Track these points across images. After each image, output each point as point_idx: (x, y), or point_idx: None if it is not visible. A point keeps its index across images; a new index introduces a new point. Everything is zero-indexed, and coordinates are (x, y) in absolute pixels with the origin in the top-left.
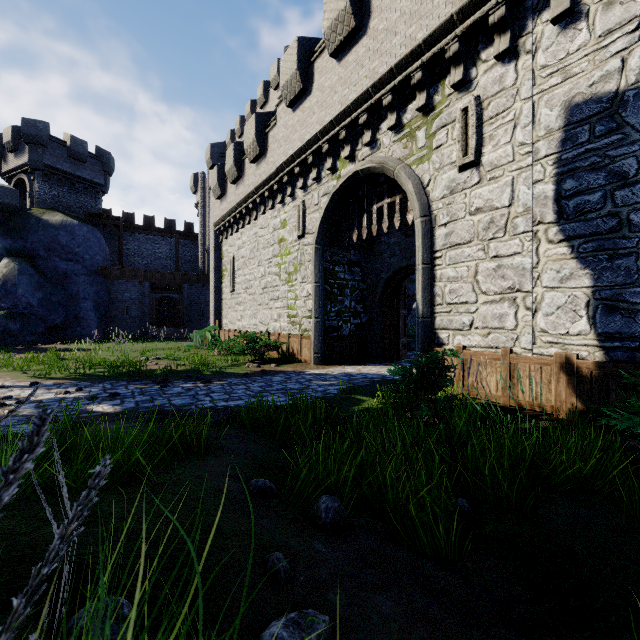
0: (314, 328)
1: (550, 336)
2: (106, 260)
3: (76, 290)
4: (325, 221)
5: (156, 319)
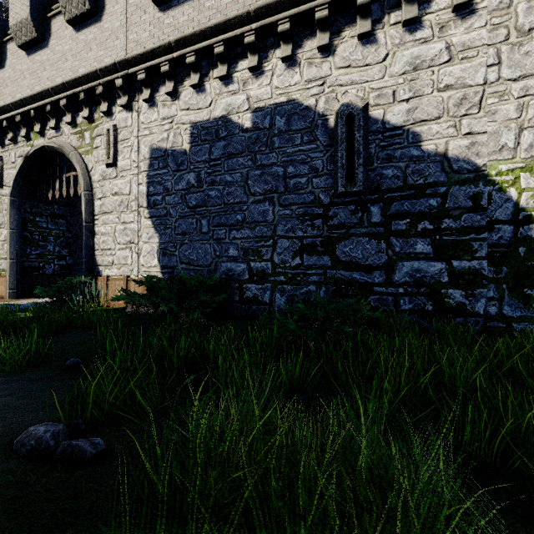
0: (10, 268)
1: (145, 268)
2: None
3: None
4: (20, 178)
5: None
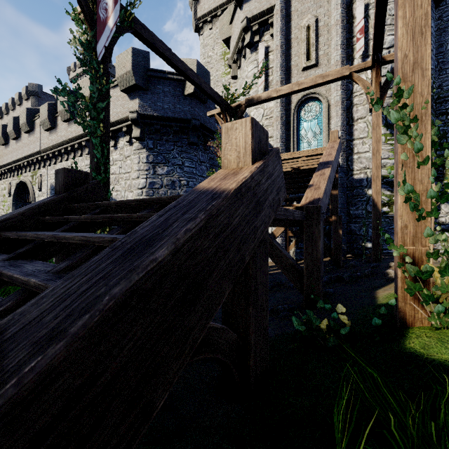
0: None
1: None
2: None
3: None
4: (16, 193)
5: None
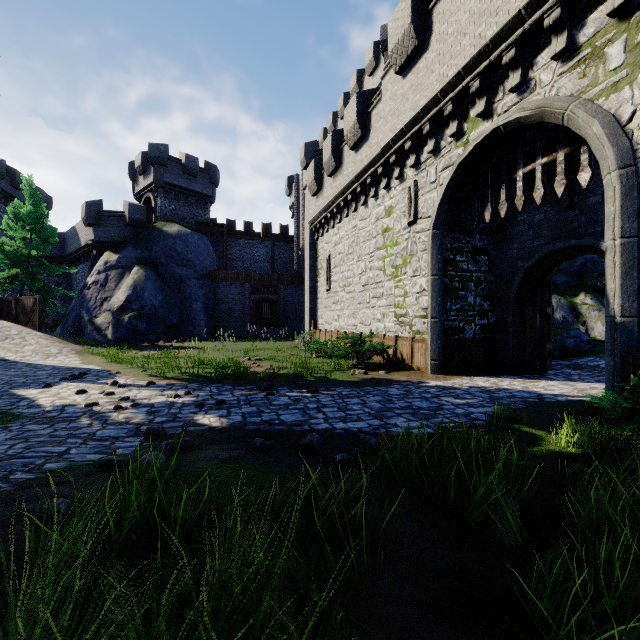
0: (431, 330)
1: None
2: (213, 264)
3: (189, 293)
4: (446, 200)
5: (255, 319)
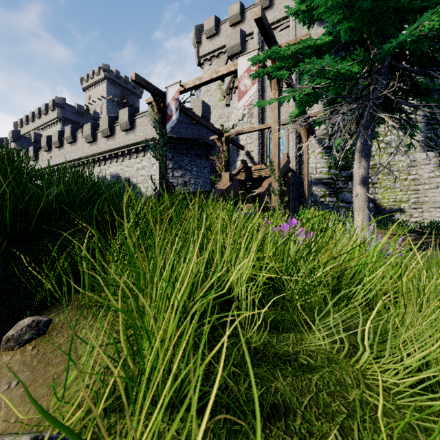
0: None
1: None
2: None
3: None
4: None
5: None
